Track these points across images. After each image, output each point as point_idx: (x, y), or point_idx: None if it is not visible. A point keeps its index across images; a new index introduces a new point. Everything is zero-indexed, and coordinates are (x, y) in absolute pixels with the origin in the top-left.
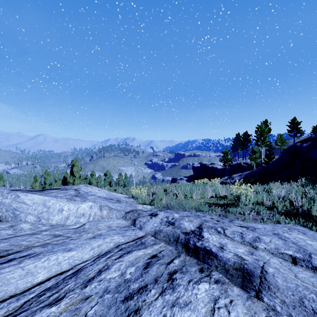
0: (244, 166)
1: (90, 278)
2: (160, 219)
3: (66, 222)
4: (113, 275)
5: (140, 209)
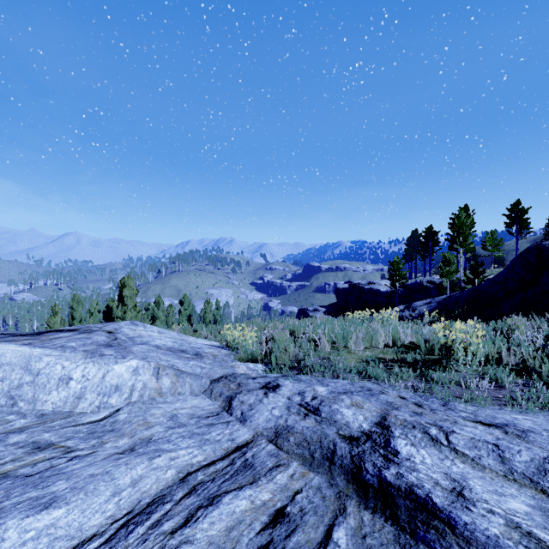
0: (429, 287)
1: None
2: (286, 398)
3: (76, 407)
4: None
5: (243, 374)
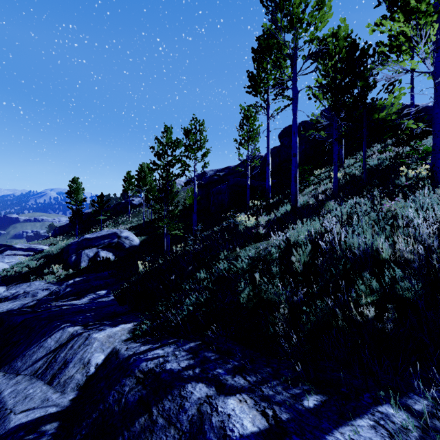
0: None
1: None
2: None
3: None
4: None
5: None
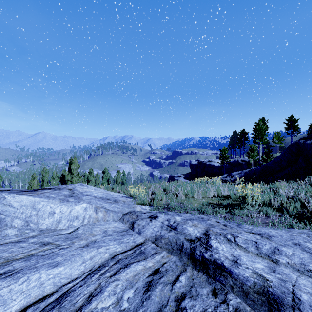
0: (242, 164)
1: (77, 309)
2: (161, 223)
3: (57, 226)
4: (107, 302)
5: (139, 211)
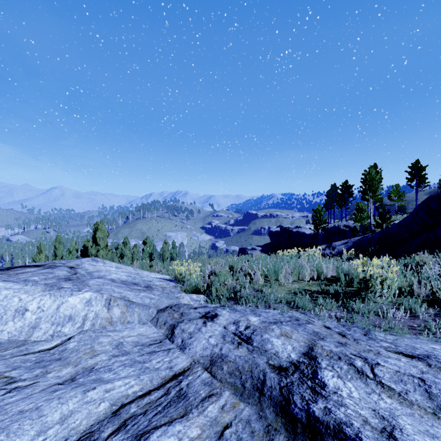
0: (345, 231)
1: None
2: (223, 327)
3: (31, 335)
4: None
5: (186, 304)
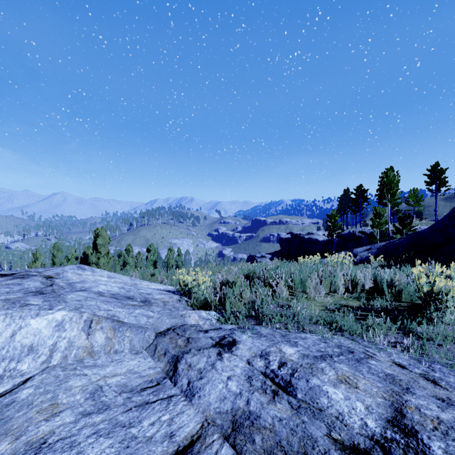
0: (361, 237)
1: None
2: (246, 362)
3: None
4: None
5: (194, 325)
